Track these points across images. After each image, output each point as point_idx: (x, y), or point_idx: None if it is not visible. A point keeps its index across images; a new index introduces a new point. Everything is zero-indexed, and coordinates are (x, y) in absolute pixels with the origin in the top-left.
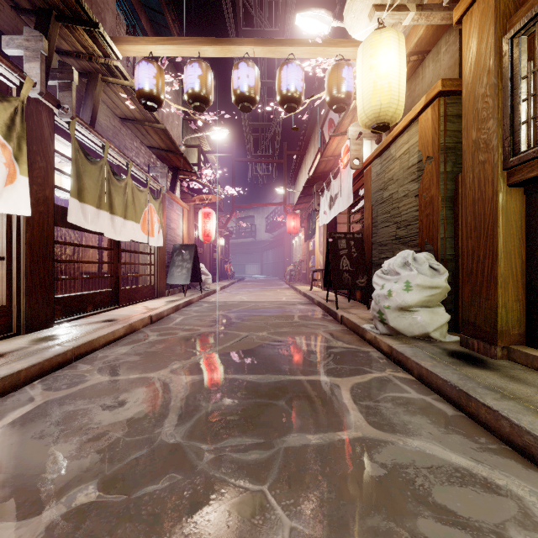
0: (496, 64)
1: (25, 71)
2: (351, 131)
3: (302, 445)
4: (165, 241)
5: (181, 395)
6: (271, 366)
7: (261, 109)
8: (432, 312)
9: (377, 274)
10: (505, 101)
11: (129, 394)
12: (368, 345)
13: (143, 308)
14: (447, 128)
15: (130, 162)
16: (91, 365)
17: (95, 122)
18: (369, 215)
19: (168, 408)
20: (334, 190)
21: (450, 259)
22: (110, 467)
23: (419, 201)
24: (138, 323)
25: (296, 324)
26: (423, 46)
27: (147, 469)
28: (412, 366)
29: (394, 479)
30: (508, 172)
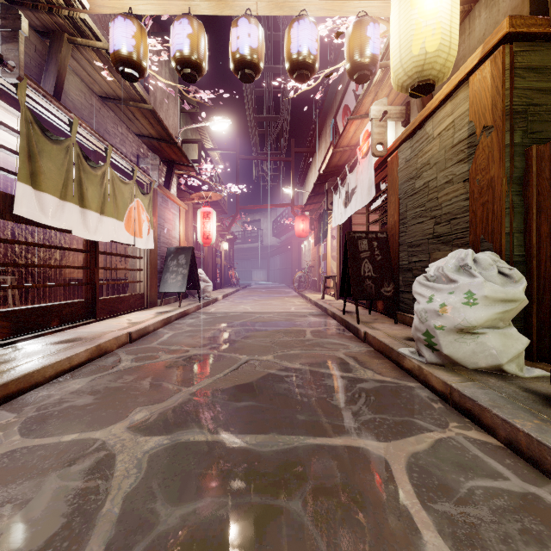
0: None
1: None
2: (374, 111)
3: None
4: (157, 243)
5: (128, 484)
6: (277, 417)
7: (267, 101)
8: (504, 335)
9: (420, 281)
10: None
11: (42, 482)
12: (408, 376)
13: (125, 321)
14: (515, 85)
15: (109, 147)
16: (17, 413)
17: (61, 93)
18: (395, 211)
19: (93, 523)
20: (350, 185)
21: (518, 261)
22: None
23: (471, 186)
24: (110, 343)
25: (309, 342)
26: None
27: None
28: (494, 423)
29: None
30: None
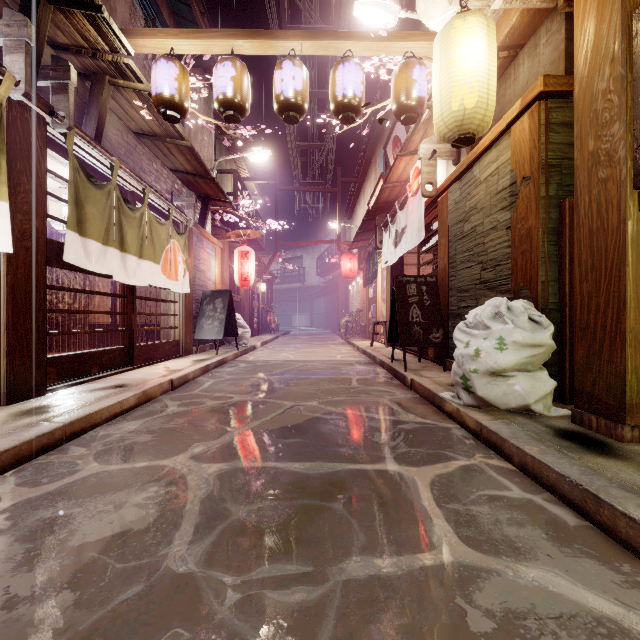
0: (624, 48)
1: (5, 65)
2: (423, 149)
3: (368, 576)
4: (192, 286)
5: (202, 493)
6: (323, 450)
7: (310, 126)
8: (533, 377)
9: (460, 328)
10: (636, 97)
11: (131, 492)
12: (448, 419)
13: (163, 369)
14: (550, 139)
15: (147, 188)
16: (86, 447)
17: (101, 136)
18: (445, 254)
19: (182, 515)
20: (400, 223)
21: (553, 308)
22: (86, 617)
23: (512, 234)
24: (154, 389)
25: (354, 390)
26: (515, 39)
27: (140, 620)
28: (511, 452)
29: (509, 639)
30: (639, 193)
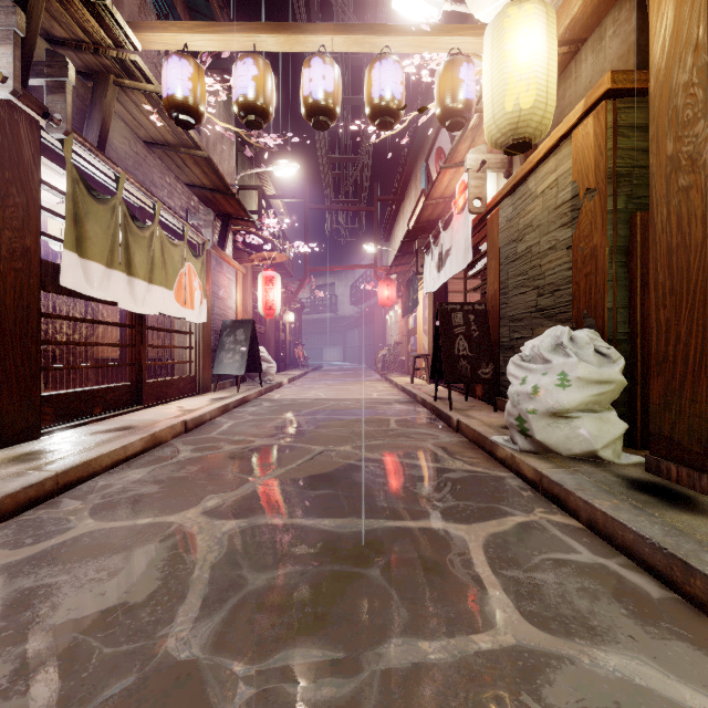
0: None
1: None
2: (470, 160)
3: (412, 664)
4: (210, 316)
5: (213, 557)
6: (357, 504)
7: (343, 137)
8: (600, 419)
9: (515, 362)
10: None
11: (130, 555)
12: (501, 466)
13: (176, 409)
14: (618, 145)
15: (158, 203)
16: (82, 500)
17: (105, 144)
18: (495, 278)
19: (188, 584)
20: (444, 245)
21: (622, 339)
22: None
23: (574, 255)
24: (165, 432)
25: (393, 432)
26: (577, 32)
27: None
28: (577, 506)
29: None
30: None
